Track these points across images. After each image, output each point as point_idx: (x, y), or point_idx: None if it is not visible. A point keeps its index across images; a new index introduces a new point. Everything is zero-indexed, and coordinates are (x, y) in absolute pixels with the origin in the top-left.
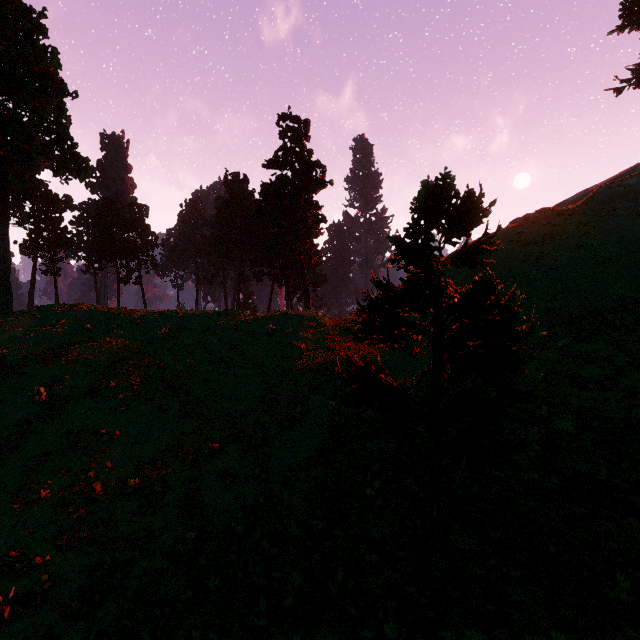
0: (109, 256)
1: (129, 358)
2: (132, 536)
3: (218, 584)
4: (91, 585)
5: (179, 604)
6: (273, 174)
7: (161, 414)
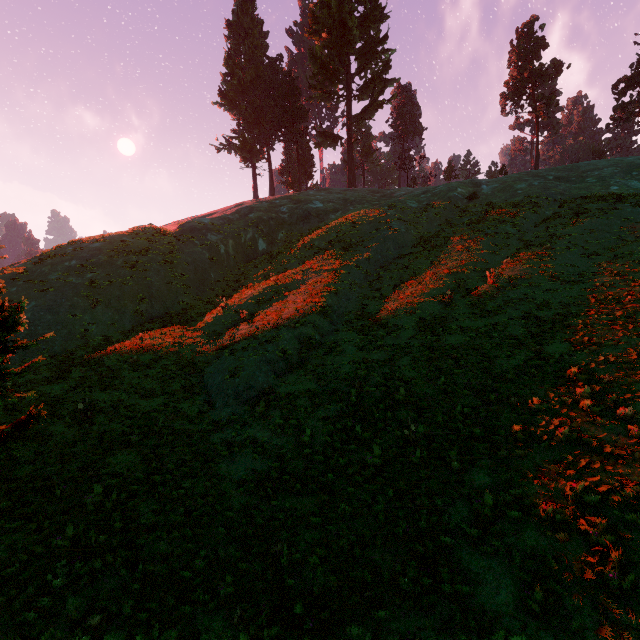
0: None
1: None
2: None
3: None
4: None
5: None
6: None
7: None
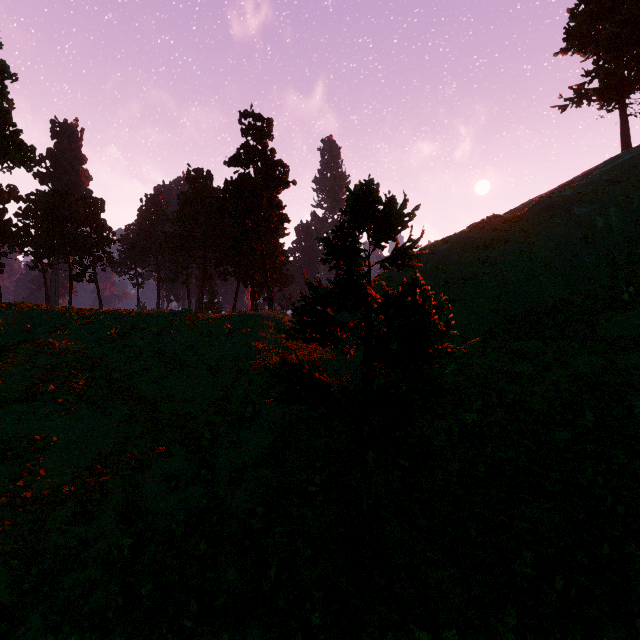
0: (59, 252)
1: (73, 360)
2: (64, 546)
3: (151, 589)
4: (13, 601)
5: (109, 613)
6: (235, 172)
7: (105, 418)
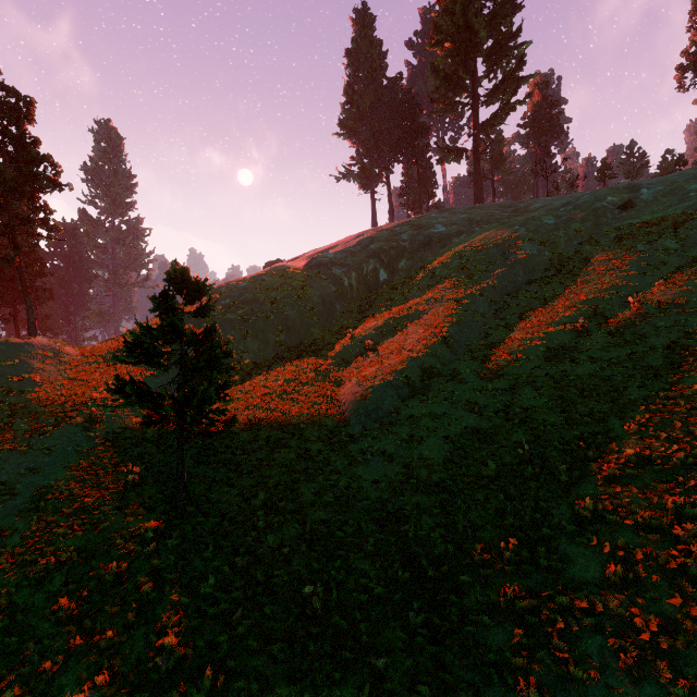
0: None
1: None
2: None
3: None
4: None
5: None
6: None
7: None
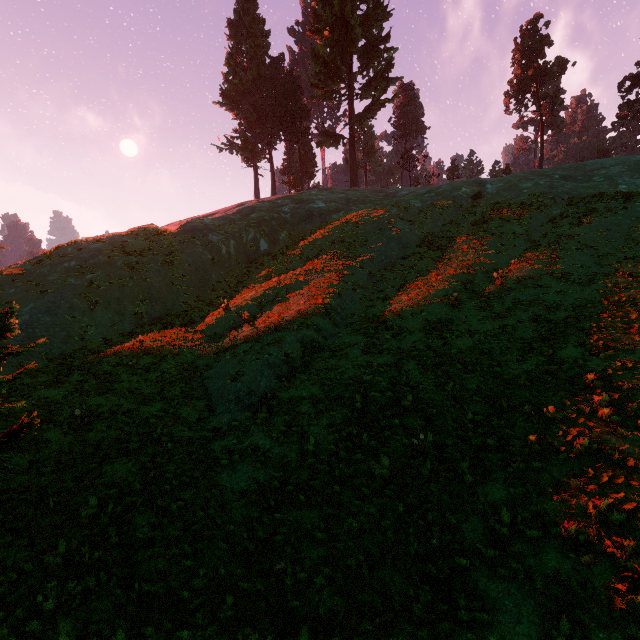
0: None
1: None
2: None
3: None
4: None
5: None
6: None
7: None
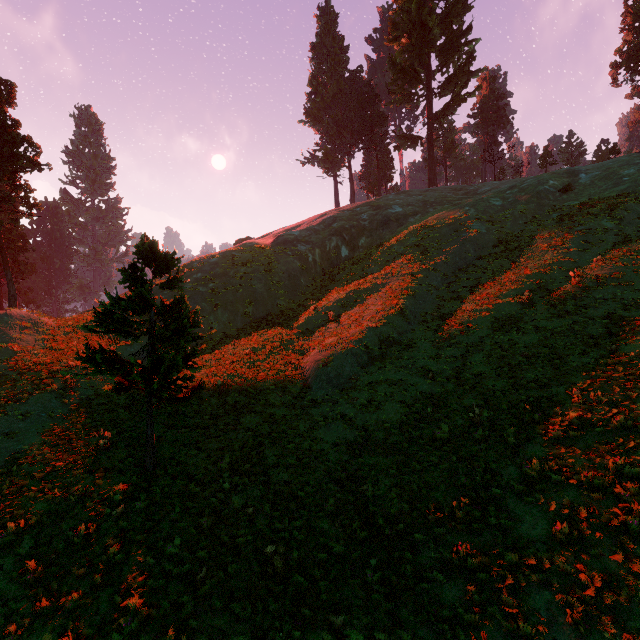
0: None
1: None
2: None
3: None
4: None
5: None
6: None
7: None
